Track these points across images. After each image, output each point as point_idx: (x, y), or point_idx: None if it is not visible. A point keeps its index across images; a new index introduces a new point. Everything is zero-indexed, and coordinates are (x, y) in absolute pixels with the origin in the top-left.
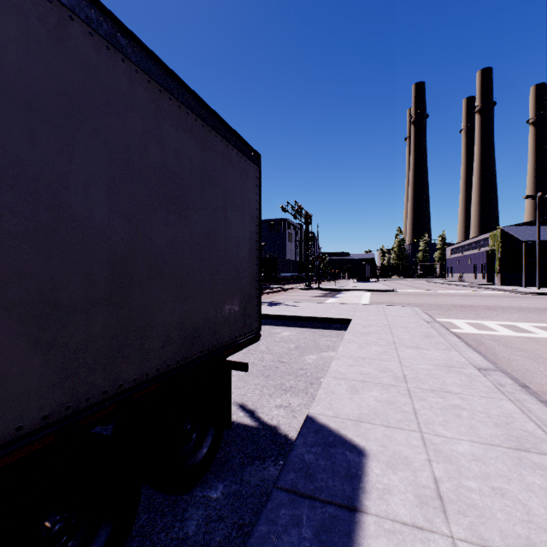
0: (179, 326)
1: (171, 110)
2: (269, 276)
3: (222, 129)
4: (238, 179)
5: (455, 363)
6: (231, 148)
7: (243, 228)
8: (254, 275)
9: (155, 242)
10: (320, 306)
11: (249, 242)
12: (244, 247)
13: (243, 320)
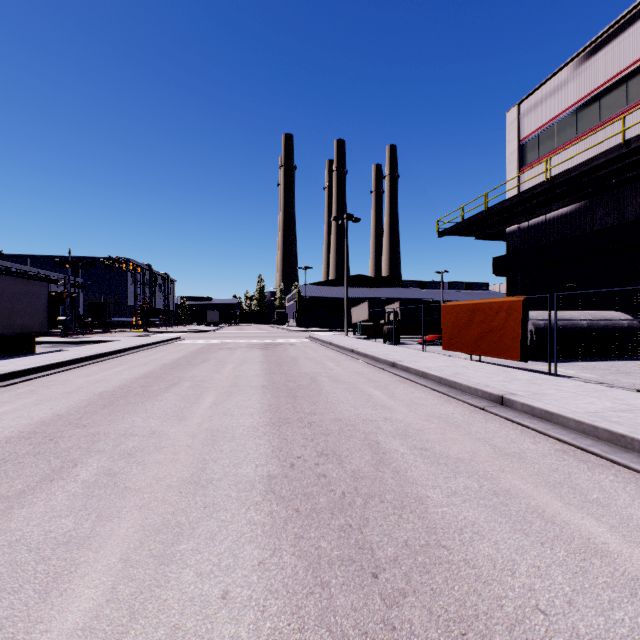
0: (21, 325)
1: (19, 281)
2: (98, 321)
3: (33, 278)
4: (39, 289)
5: (133, 344)
6: (36, 281)
7: (41, 302)
8: (46, 315)
9: (16, 308)
10: (117, 337)
11: (44, 305)
12: (41, 307)
13: (41, 328)
